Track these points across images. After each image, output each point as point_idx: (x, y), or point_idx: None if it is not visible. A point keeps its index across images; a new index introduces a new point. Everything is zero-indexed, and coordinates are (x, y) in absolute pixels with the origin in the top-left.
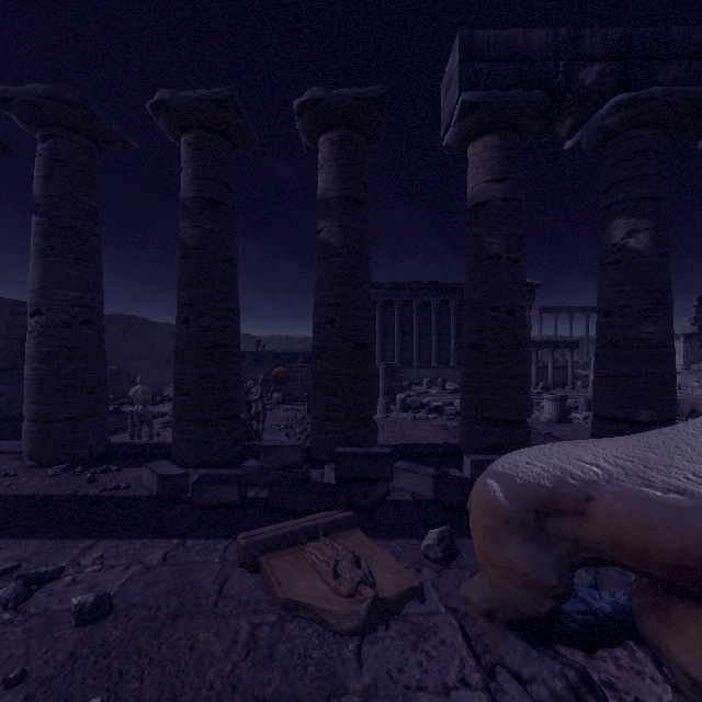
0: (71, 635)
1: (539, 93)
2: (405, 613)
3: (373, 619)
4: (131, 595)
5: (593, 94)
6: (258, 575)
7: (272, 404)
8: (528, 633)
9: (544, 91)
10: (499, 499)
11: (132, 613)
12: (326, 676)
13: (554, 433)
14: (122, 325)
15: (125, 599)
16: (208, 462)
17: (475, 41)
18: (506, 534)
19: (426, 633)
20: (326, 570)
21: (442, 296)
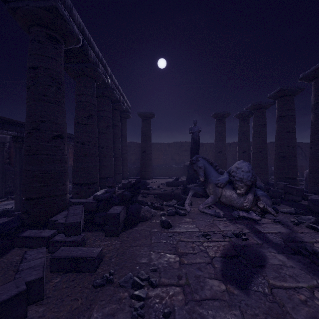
0: None
1: None
2: None
3: None
4: None
5: None
6: None
7: None
8: None
9: None
10: None
11: None
12: None
13: None
14: None
15: None
16: None
17: None
18: None
19: None
20: None
21: None
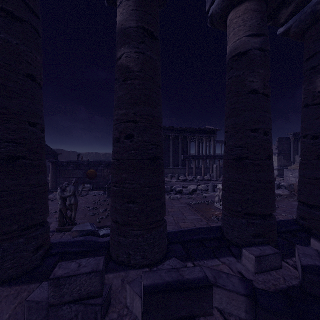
0: None
1: None
2: None
3: None
4: None
5: None
6: None
7: (86, 190)
8: None
9: None
10: None
11: None
12: None
13: None
14: None
15: None
16: (0, 278)
17: None
18: None
19: None
20: None
21: (175, 133)
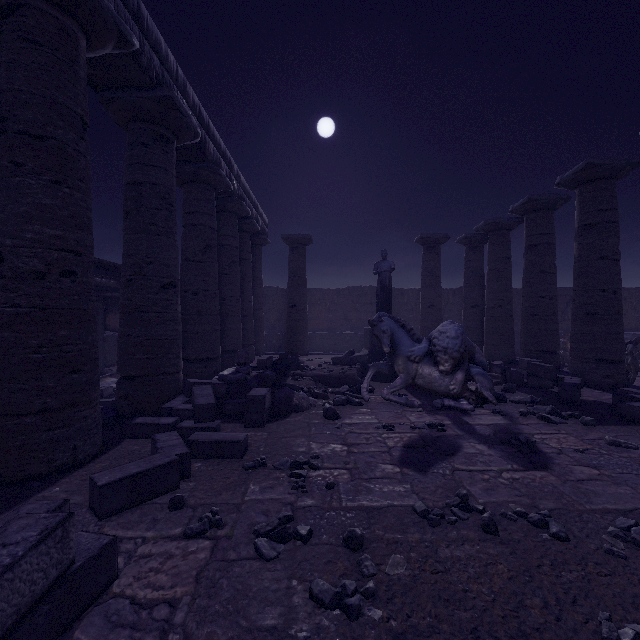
0: None
1: None
2: None
3: None
4: None
5: None
6: None
7: None
8: None
9: None
10: None
11: None
12: None
13: None
14: None
15: None
16: None
17: None
18: None
19: None
20: None
21: None
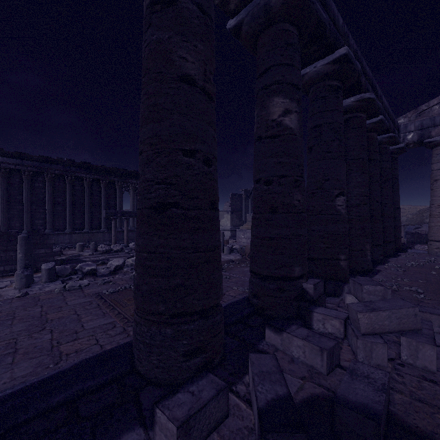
0: None
1: None
2: None
3: None
4: None
5: None
6: None
7: None
8: None
9: None
10: None
11: None
12: None
13: None
14: None
15: None
16: None
17: None
18: None
19: None
20: None
21: (94, 175)
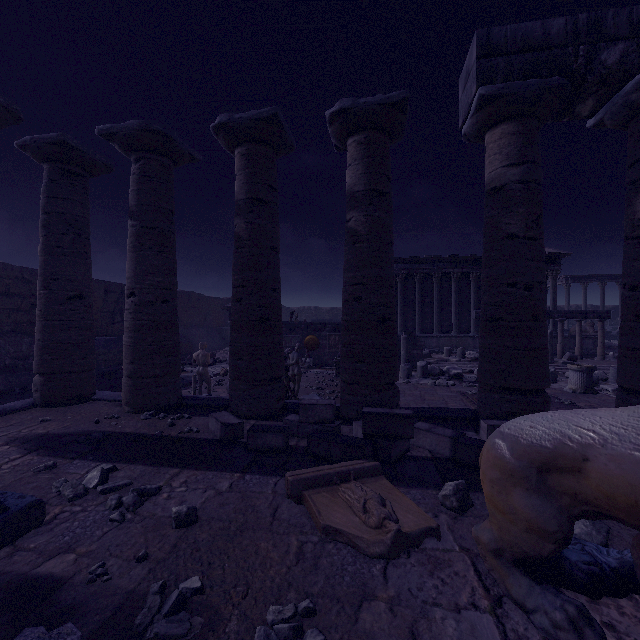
0: (173, 534)
1: (557, 79)
2: (423, 547)
3: (396, 547)
4: (209, 510)
5: (617, 73)
6: (302, 506)
7: (304, 367)
8: (532, 572)
9: (563, 76)
10: (505, 456)
11: (212, 523)
12: (359, 585)
13: (578, 404)
14: (183, 299)
15: (206, 513)
16: (257, 415)
17: (492, 38)
18: (511, 485)
19: (441, 564)
20: (357, 506)
21: (462, 269)
